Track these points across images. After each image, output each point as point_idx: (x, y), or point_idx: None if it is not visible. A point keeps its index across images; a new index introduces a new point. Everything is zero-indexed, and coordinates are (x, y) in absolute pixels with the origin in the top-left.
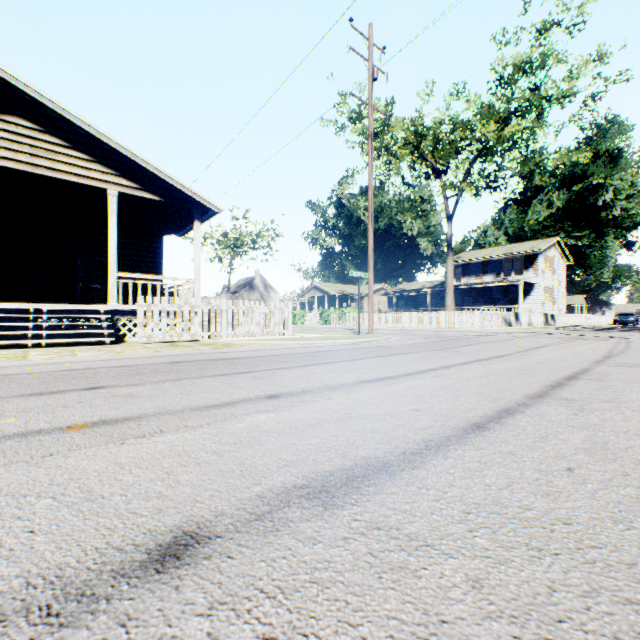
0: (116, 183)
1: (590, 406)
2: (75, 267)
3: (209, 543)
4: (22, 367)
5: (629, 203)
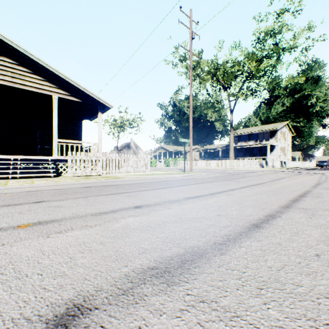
0: (57, 92)
1: (317, 213)
2: (36, 136)
3: (89, 314)
4: (3, 190)
5: (324, 104)
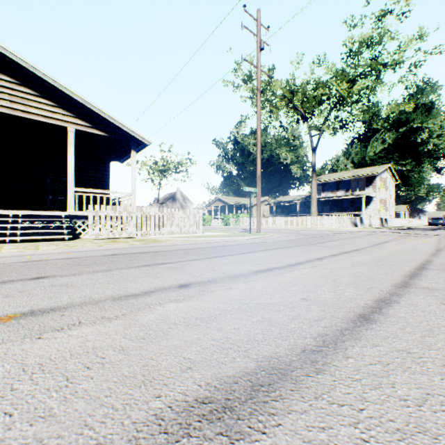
0: (74, 123)
1: None
2: (46, 184)
3: None
4: None
5: (439, 140)
